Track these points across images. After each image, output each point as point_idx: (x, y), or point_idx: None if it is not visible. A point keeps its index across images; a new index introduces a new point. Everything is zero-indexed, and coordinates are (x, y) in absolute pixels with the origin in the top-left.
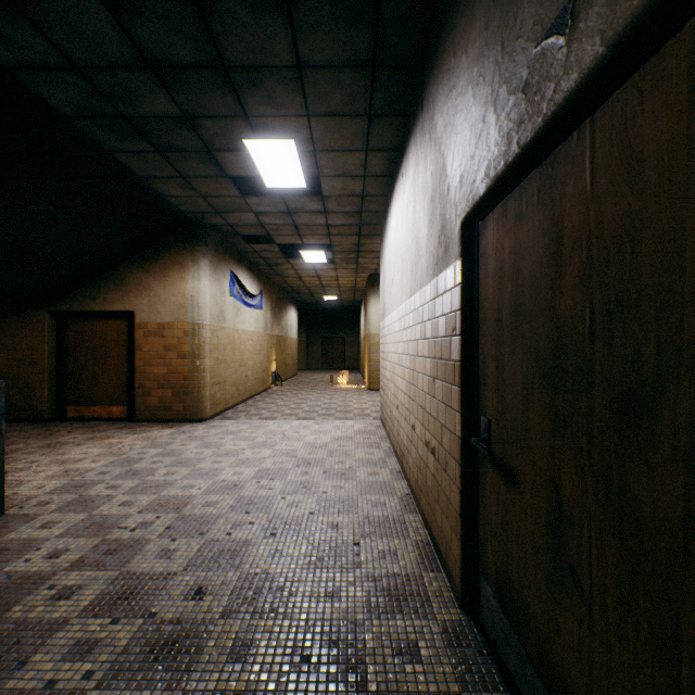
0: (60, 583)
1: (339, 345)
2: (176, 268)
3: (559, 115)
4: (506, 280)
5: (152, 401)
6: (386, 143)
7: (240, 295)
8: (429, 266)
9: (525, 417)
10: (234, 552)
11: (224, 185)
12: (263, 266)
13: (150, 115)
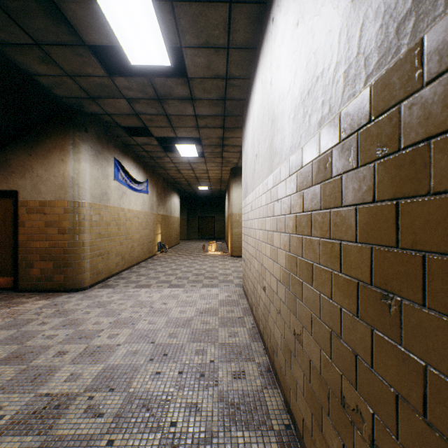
0: None
1: (210, 222)
2: (57, 151)
3: None
4: None
5: (34, 272)
6: None
7: (125, 181)
8: (361, 54)
9: None
10: None
11: (85, 58)
12: (148, 159)
13: None
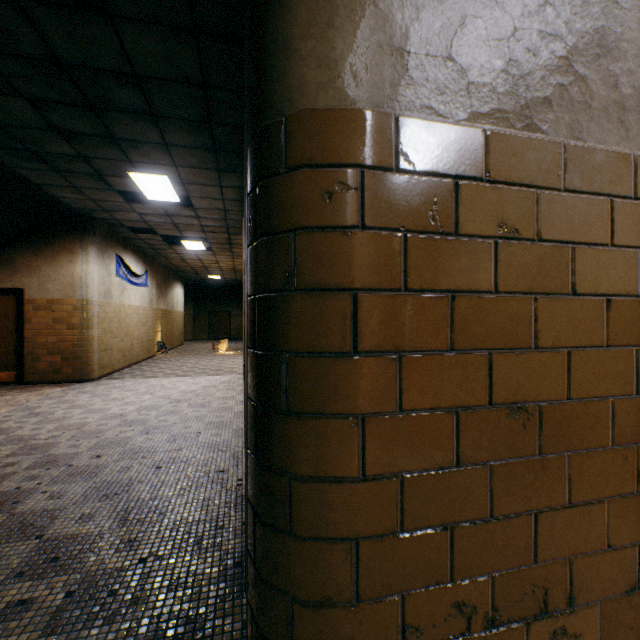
0: (3, 462)
1: (225, 318)
2: (66, 253)
3: None
4: None
5: (42, 365)
6: (234, 184)
7: (126, 276)
8: None
9: None
10: (120, 441)
11: (112, 194)
12: (148, 250)
13: (53, 152)
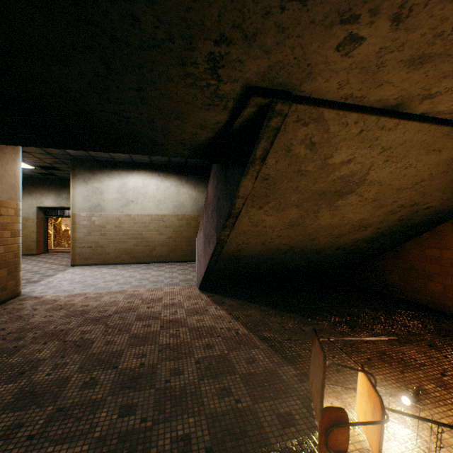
0: None
1: None
2: (10, 148)
3: None
4: None
5: None
6: (155, 162)
7: None
8: (194, 211)
9: None
10: None
11: None
12: None
13: None
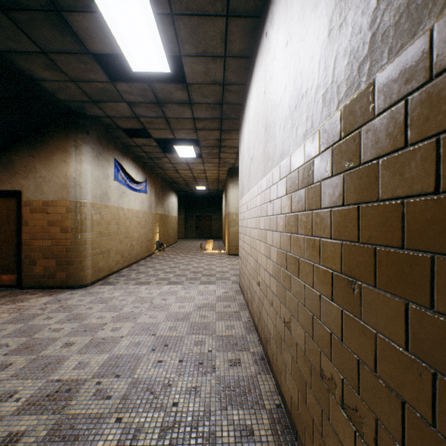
0: None
1: (207, 221)
2: (59, 153)
3: None
4: None
5: (37, 270)
6: (247, 4)
7: (125, 181)
8: (335, 83)
9: None
10: None
11: (89, 65)
12: (147, 160)
13: None
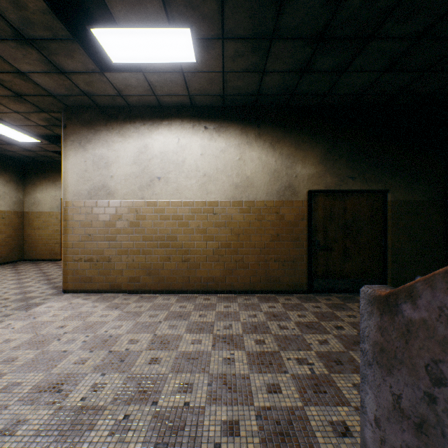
0: None
1: None
2: None
3: (350, 190)
4: (328, 210)
5: None
6: (198, 101)
7: None
8: (272, 194)
9: (335, 237)
10: (308, 325)
11: None
12: None
13: None
